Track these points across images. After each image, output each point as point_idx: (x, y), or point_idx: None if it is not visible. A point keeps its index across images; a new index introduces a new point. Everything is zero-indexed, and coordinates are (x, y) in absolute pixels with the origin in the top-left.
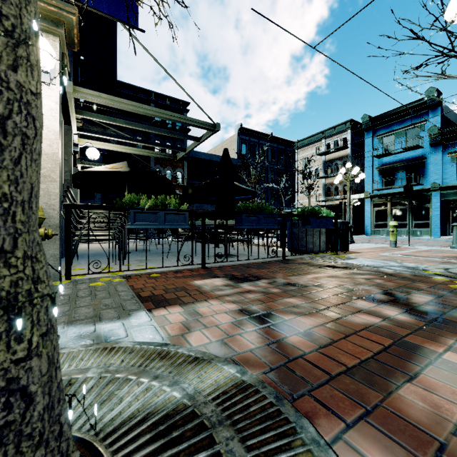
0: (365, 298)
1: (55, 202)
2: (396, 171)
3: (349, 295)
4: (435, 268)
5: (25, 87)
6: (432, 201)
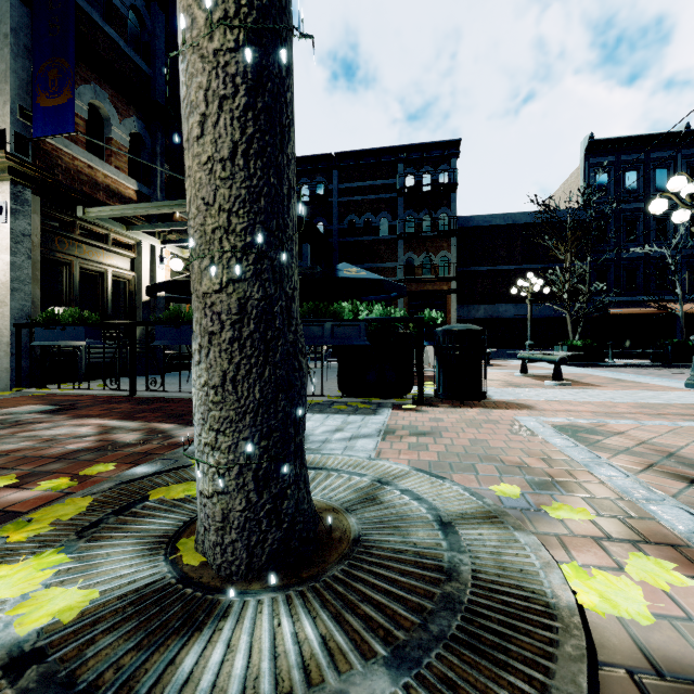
0: None
1: (8, 323)
2: None
3: None
4: None
5: None
6: None
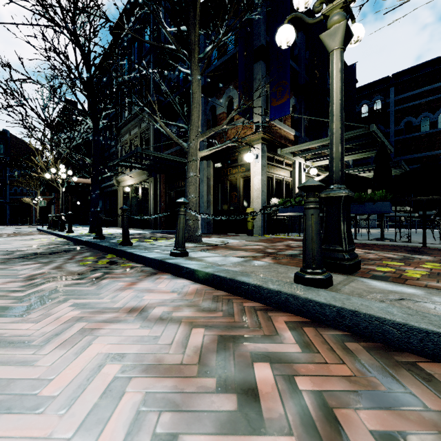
0: None
1: (260, 206)
2: None
3: None
4: None
5: (193, 201)
6: None
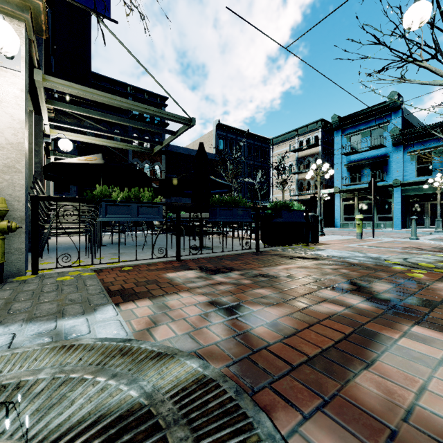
0: (330, 288)
1: (20, 194)
2: (362, 168)
3: (316, 285)
4: (395, 258)
5: None
6: (394, 196)
